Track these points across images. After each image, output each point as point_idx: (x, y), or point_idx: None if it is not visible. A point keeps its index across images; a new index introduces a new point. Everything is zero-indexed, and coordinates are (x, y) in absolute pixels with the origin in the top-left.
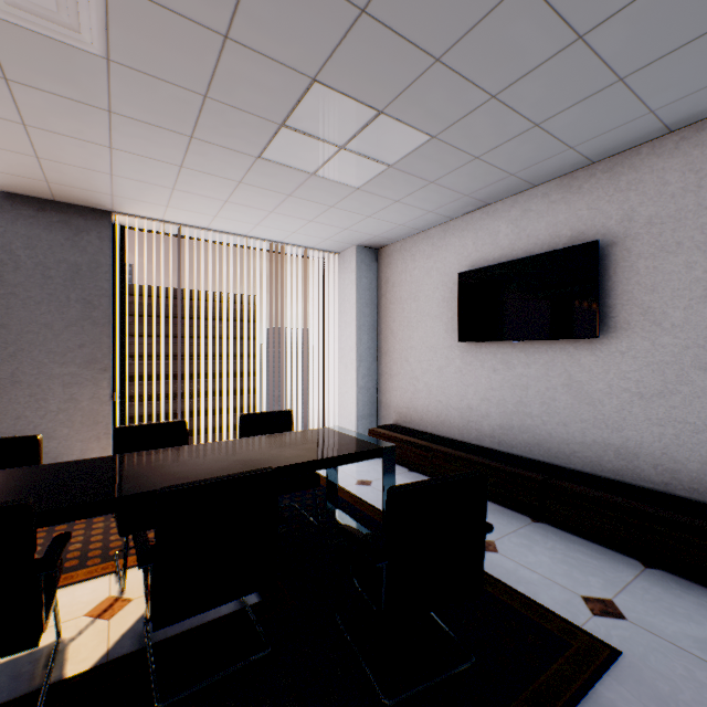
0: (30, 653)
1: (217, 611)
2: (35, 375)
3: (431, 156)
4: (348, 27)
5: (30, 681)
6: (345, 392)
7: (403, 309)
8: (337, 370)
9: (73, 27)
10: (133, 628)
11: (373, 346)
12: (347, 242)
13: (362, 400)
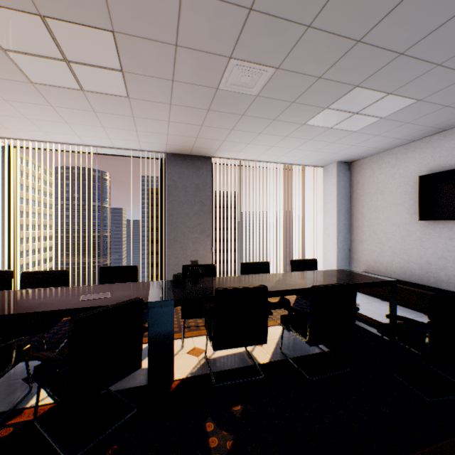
0: (238, 352)
1: (310, 351)
2: (182, 238)
3: (413, 109)
4: (389, 62)
5: (247, 361)
6: (327, 251)
7: (371, 200)
8: (321, 238)
9: (251, 87)
10: (274, 351)
11: (347, 223)
12: (331, 160)
13: (340, 256)
